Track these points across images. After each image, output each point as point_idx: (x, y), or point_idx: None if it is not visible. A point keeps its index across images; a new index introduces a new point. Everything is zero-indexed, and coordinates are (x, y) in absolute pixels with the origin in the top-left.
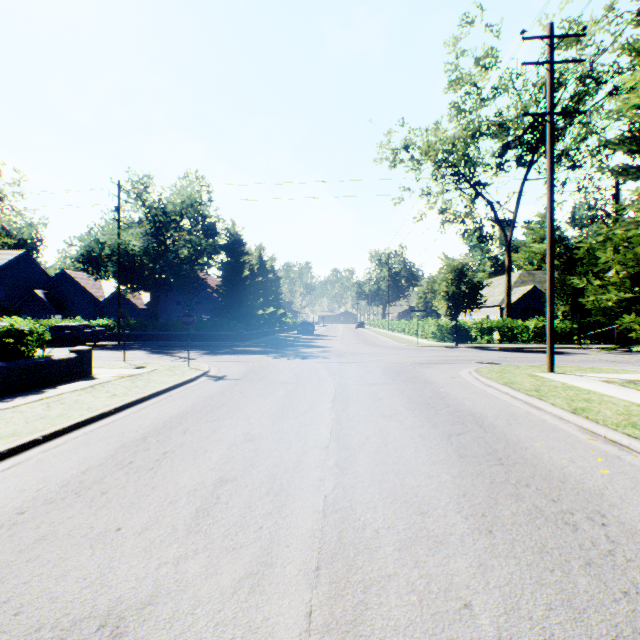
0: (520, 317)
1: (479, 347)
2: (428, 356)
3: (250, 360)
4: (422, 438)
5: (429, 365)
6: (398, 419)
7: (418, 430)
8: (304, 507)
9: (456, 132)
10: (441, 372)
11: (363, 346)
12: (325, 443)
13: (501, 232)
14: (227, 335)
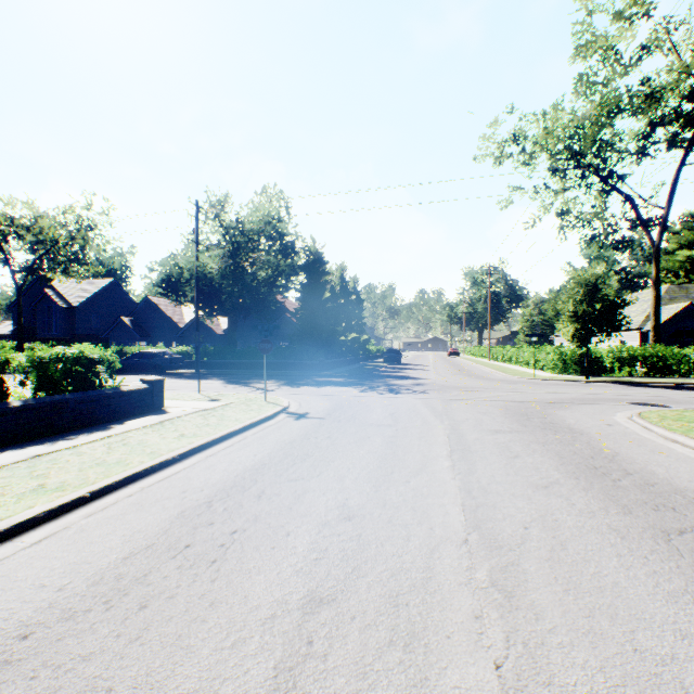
0: (669, 343)
1: (620, 382)
2: (555, 393)
3: (334, 393)
4: (619, 535)
5: (563, 406)
6: (560, 494)
7: (603, 518)
8: (464, 692)
9: (586, 110)
10: (586, 416)
11: (464, 378)
12: (460, 533)
13: (645, 234)
14: (307, 364)
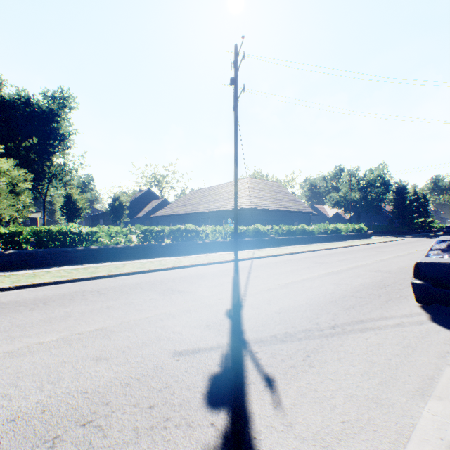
0: None
1: None
2: None
3: (416, 238)
4: None
5: None
6: None
7: None
8: None
9: None
10: None
11: None
12: None
13: None
14: (397, 232)
